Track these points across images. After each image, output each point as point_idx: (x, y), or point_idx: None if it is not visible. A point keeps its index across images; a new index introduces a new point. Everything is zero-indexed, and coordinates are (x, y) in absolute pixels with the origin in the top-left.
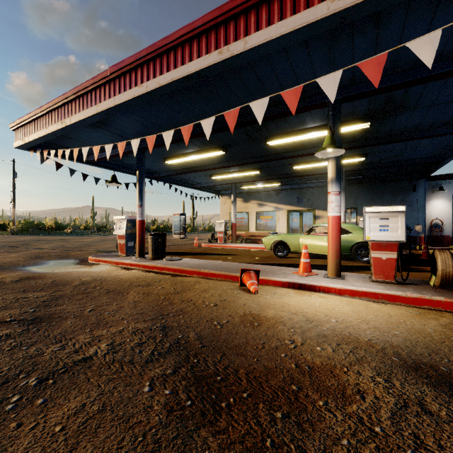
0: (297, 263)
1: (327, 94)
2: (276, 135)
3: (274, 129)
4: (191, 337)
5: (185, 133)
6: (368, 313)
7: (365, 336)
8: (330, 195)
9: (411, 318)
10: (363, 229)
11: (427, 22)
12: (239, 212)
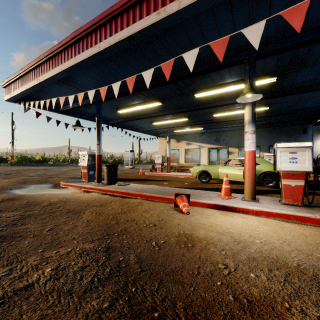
0: (217, 187)
1: (251, 43)
2: (201, 89)
3: (200, 84)
4: (131, 259)
5: (129, 83)
6: (285, 233)
7: (292, 260)
8: (247, 134)
9: None
10: (274, 161)
11: None
12: (172, 149)
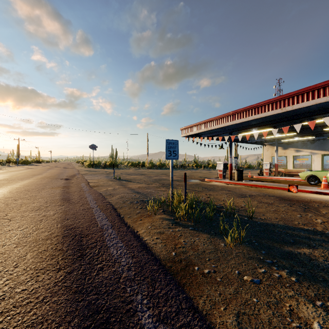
0: None
1: (327, 124)
2: (308, 119)
3: (306, 118)
4: (276, 196)
5: (264, 134)
6: None
7: None
8: None
9: None
10: None
11: None
12: (279, 156)
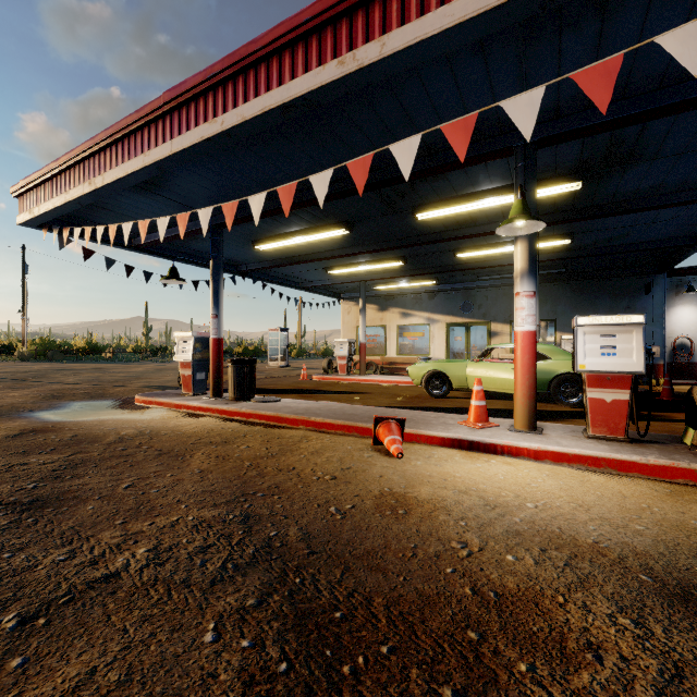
0: (464, 407)
1: (519, 127)
2: (430, 203)
3: (427, 194)
4: (291, 535)
5: (284, 197)
6: (586, 491)
7: (587, 534)
8: (520, 298)
9: (659, 501)
10: (573, 353)
11: (685, 7)
12: (371, 326)
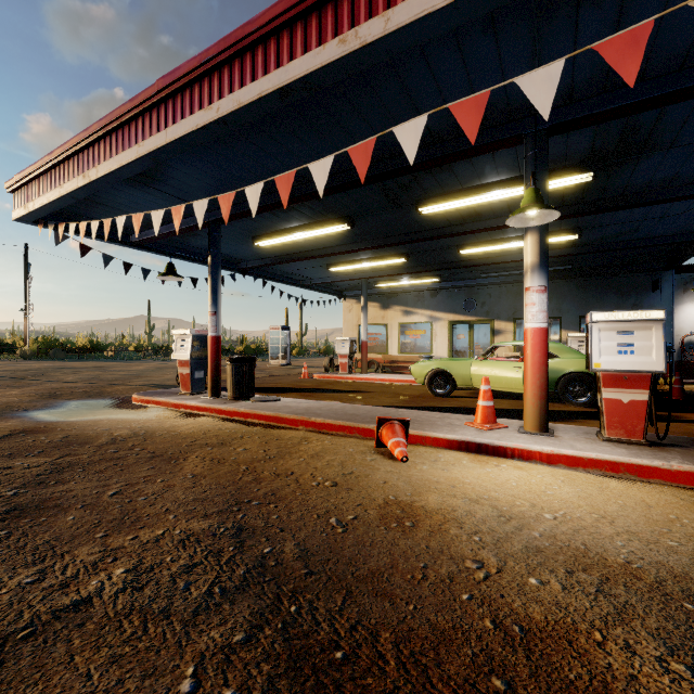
0: (468, 406)
1: (536, 105)
2: (434, 197)
3: (431, 187)
4: (287, 552)
5: (282, 186)
6: (607, 500)
7: (616, 552)
8: (530, 293)
9: (688, 512)
10: (587, 351)
11: None
12: (373, 325)
